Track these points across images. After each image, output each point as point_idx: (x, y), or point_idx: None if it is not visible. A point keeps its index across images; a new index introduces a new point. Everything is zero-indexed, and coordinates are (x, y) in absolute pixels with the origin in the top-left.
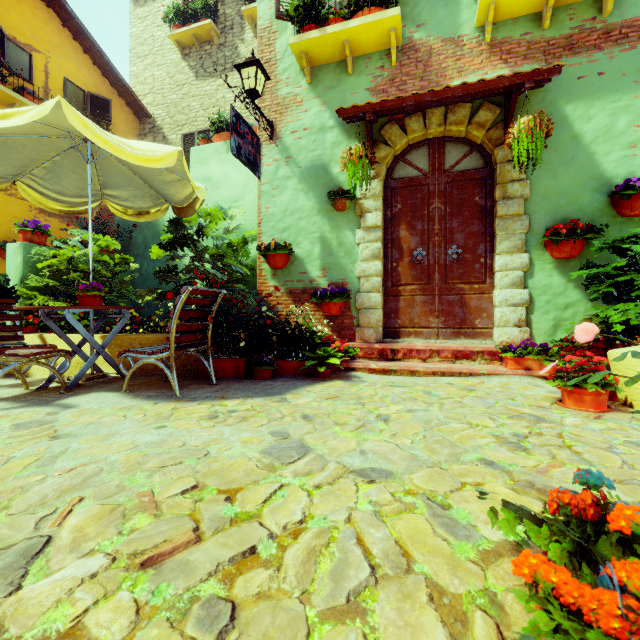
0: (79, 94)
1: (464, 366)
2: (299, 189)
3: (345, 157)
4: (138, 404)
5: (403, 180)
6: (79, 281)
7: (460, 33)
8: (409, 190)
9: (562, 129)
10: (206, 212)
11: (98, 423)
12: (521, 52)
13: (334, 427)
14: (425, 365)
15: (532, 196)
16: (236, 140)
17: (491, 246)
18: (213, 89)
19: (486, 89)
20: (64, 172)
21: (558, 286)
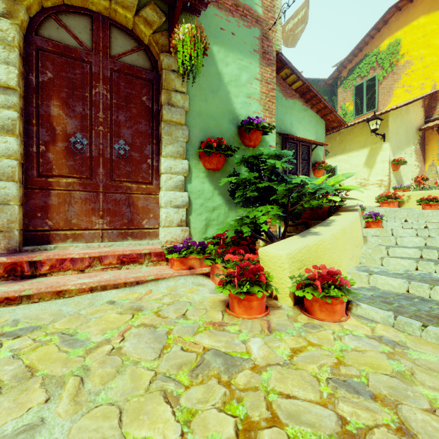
0: None
1: (130, 273)
2: None
3: None
4: None
5: (56, 43)
6: None
7: None
8: (65, 59)
9: (211, 63)
10: None
11: None
12: None
13: None
14: (80, 279)
15: (191, 111)
16: None
17: (157, 149)
18: None
19: None
20: None
21: (208, 192)
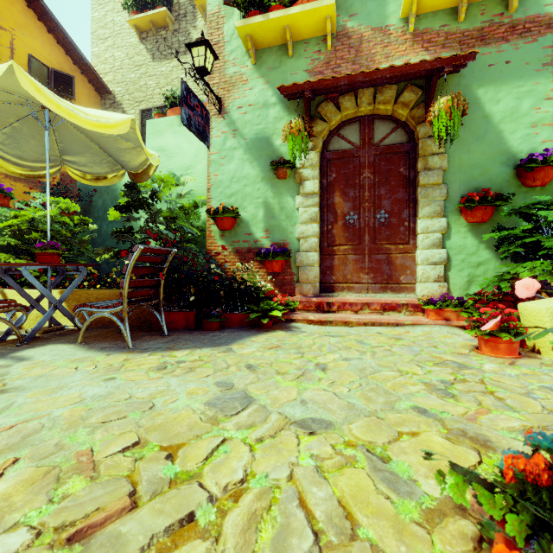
0: (43, 70)
1: (391, 317)
2: (245, 159)
3: (286, 130)
4: (91, 356)
5: (337, 152)
6: (40, 240)
7: (387, 23)
8: (342, 161)
9: (475, 110)
10: (160, 178)
11: (49, 376)
12: (440, 41)
13: (276, 376)
14: (357, 316)
15: (449, 168)
16: (186, 112)
17: (414, 211)
18: (168, 70)
19: (411, 72)
20: (23, 138)
21: (471, 247)
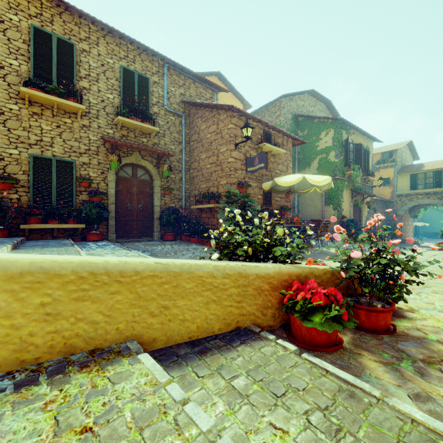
0: None
1: None
2: None
3: None
4: None
5: None
6: None
7: None
8: None
9: None
10: None
11: None
12: None
13: None
14: None
15: None
16: None
17: None
18: None
19: None
20: None
21: None
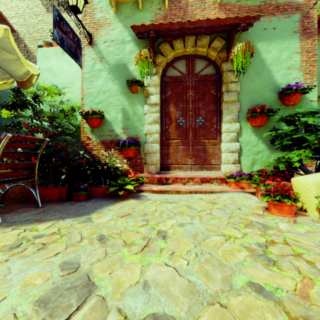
0: None
1: (207, 187)
2: (108, 78)
3: (137, 57)
4: None
5: (172, 77)
6: None
7: None
8: (175, 84)
9: (256, 56)
10: (44, 87)
11: None
12: (235, 11)
13: (123, 249)
14: (185, 187)
15: (241, 91)
16: (59, 33)
17: (220, 118)
18: None
19: (220, 24)
20: None
21: (254, 141)
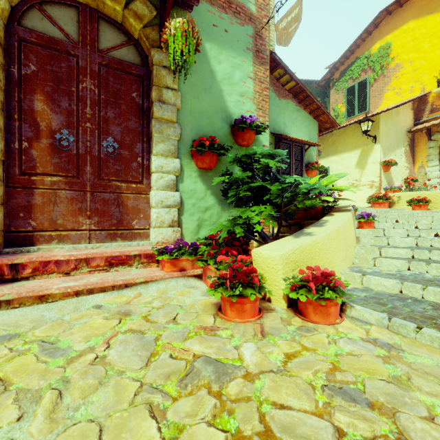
0: None
1: (119, 275)
2: None
3: None
4: None
5: (40, 35)
6: None
7: None
8: (49, 52)
9: (203, 60)
10: None
11: None
12: None
13: None
14: (65, 283)
15: (182, 108)
16: None
17: (148, 147)
18: None
19: None
20: None
21: (201, 192)
